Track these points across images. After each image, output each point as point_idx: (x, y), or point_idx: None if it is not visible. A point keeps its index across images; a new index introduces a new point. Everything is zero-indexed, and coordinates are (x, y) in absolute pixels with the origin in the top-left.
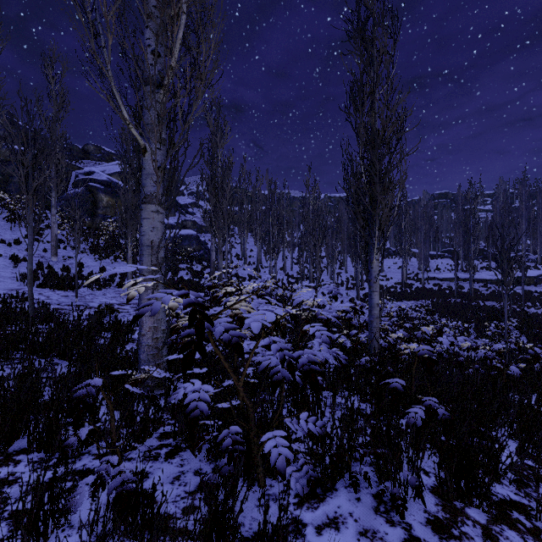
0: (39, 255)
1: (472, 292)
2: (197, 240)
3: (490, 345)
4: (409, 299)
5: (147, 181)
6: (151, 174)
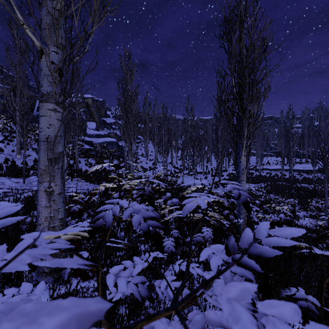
0: (8, 154)
1: (292, 178)
2: (117, 145)
3: (310, 214)
4: (252, 182)
5: (44, 81)
6: (47, 75)
